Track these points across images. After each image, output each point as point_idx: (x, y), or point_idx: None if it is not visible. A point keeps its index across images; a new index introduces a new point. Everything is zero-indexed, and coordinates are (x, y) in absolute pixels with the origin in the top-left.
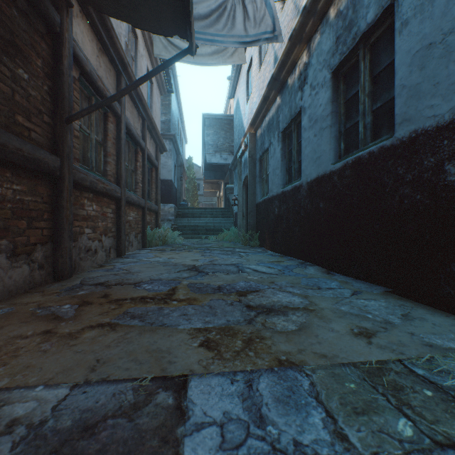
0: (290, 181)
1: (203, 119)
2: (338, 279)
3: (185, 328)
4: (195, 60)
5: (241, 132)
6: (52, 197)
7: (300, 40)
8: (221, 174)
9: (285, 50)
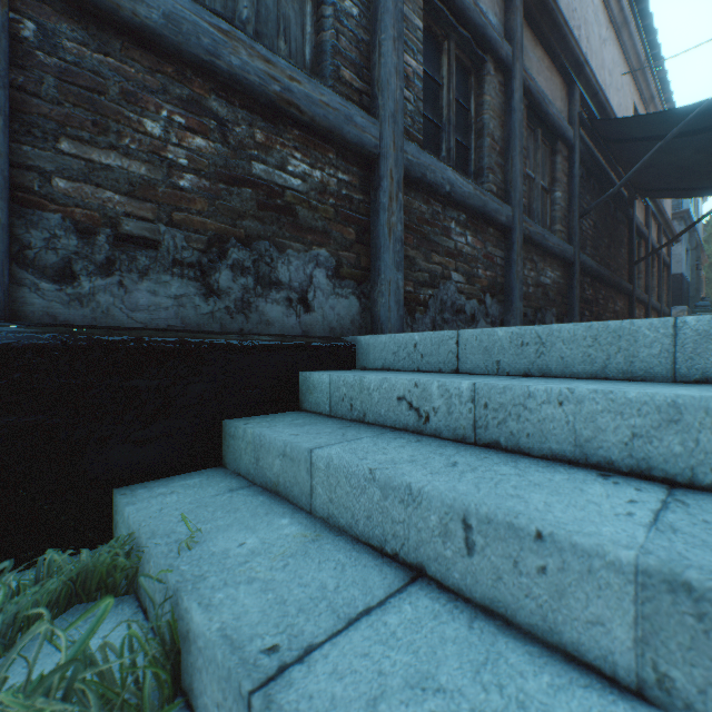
0: None
1: None
2: None
3: None
4: None
5: None
6: (626, 306)
7: None
8: None
9: None
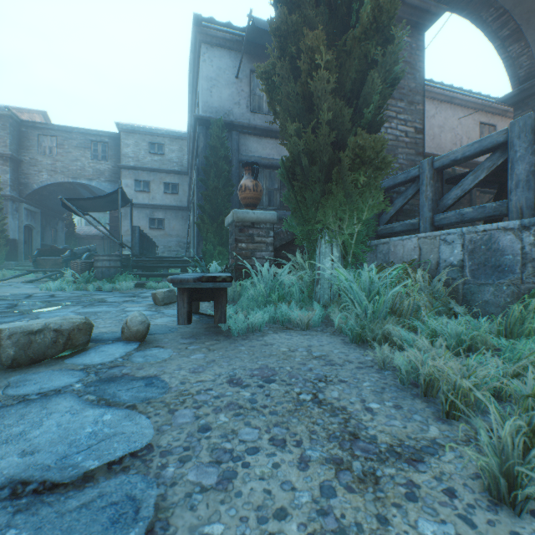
0: None
1: None
2: None
3: None
4: None
5: None
6: None
7: None
8: None
9: None
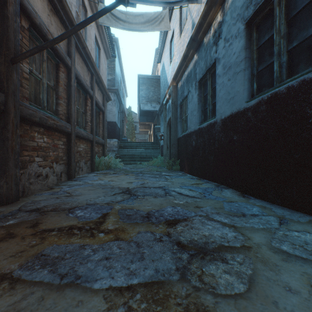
0: (205, 120)
1: (138, 78)
2: (256, 204)
3: (103, 285)
4: (130, 27)
5: (166, 86)
6: None
7: (215, 2)
8: (151, 118)
9: (202, 13)
